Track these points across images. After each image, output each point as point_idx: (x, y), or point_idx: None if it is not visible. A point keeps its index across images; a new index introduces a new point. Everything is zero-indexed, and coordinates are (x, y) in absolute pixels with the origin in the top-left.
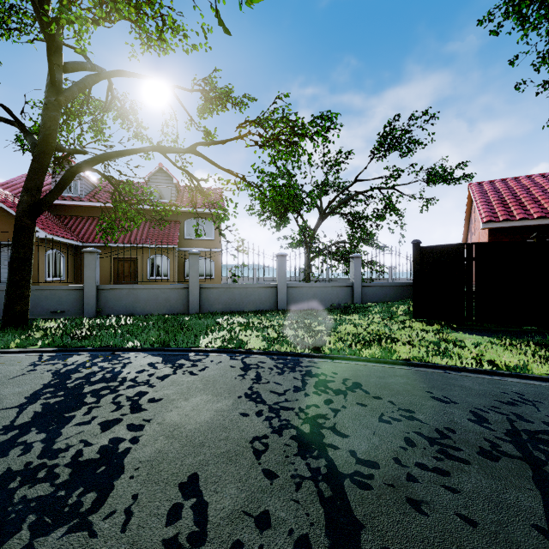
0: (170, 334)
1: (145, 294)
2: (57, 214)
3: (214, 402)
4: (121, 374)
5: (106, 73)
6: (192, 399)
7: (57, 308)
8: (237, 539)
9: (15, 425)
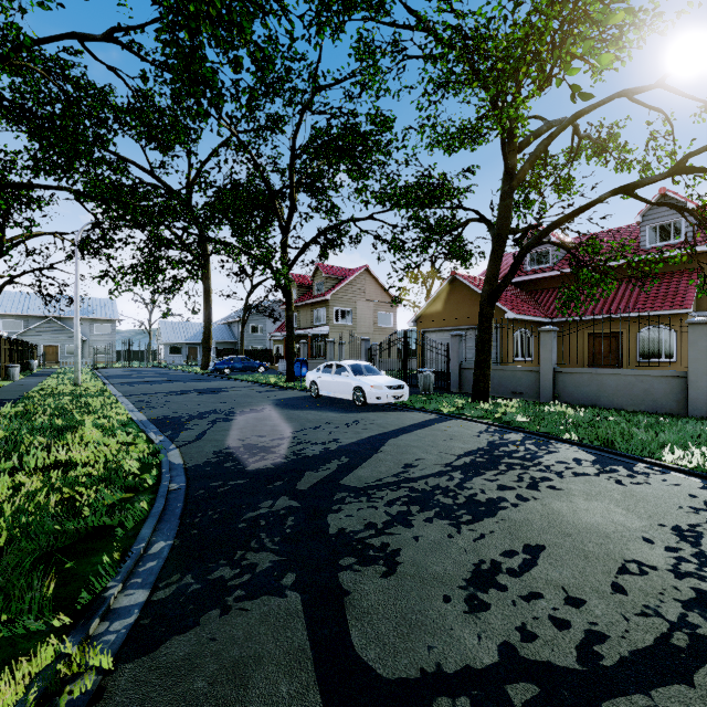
0: (625, 436)
1: (612, 382)
2: (529, 291)
3: (617, 514)
4: (539, 458)
5: (559, 127)
6: (594, 502)
7: (516, 389)
8: (540, 592)
9: (451, 465)
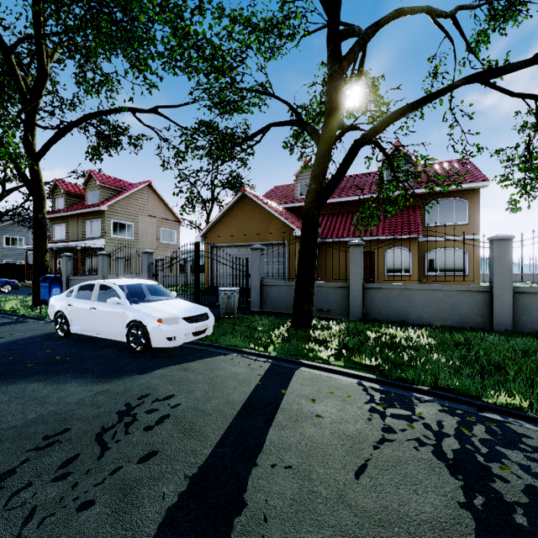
0: None
1: (421, 297)
2: (299, 216)
3: None
4: None
5: (384, 18)
6: None
7: (323, 306)
8: None
9: None
